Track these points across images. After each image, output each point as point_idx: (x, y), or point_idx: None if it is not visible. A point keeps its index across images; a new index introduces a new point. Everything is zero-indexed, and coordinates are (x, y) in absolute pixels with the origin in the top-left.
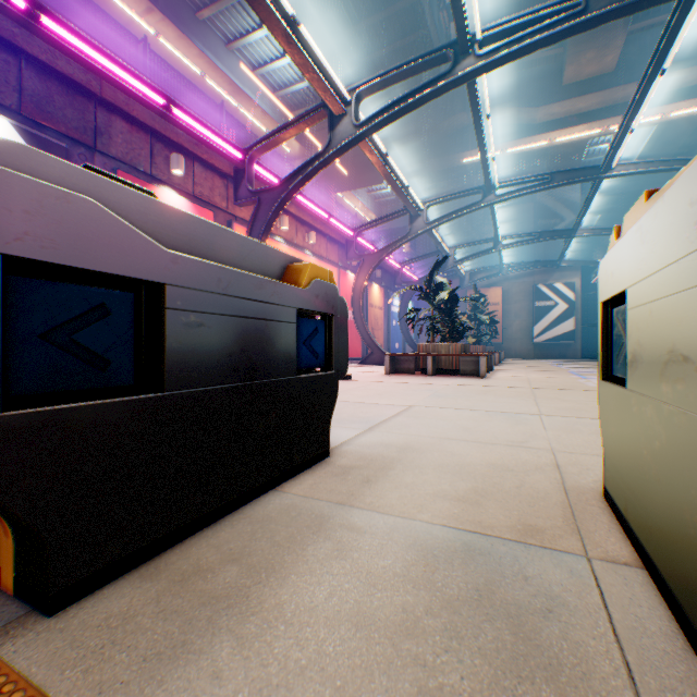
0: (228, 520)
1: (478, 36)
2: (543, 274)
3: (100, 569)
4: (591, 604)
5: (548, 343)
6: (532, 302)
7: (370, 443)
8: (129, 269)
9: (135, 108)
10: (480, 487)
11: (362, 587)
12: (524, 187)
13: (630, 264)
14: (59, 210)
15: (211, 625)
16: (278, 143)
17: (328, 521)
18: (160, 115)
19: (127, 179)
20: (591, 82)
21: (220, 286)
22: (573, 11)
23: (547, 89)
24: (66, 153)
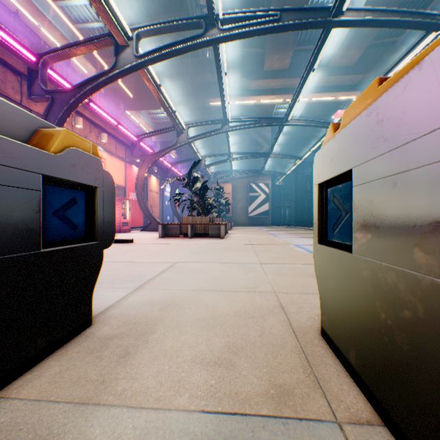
0: None
1: (221, 16)
2: (254, 178)
3: None
4: None
5: (256, 217)
6: (248, 193)
7: (137, 303)
8: None
9: None
10: (232, 341)
11: None
12: (245, 124)
13: (359, 145)
14: None
15: None
16: (71, 55)
17: None
18: None
19: None
20: (278, 72)
21: None
22: (274, 18)
23: (256, 71)
24: None
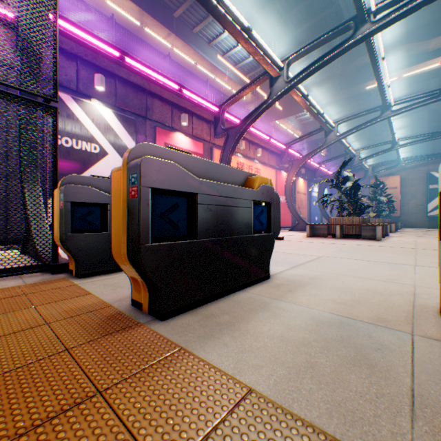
0: (221, 299)
1: (372, 9)
2: (437, 164)
3: (176, 308)
4: (404, 350)
5: None
6: (425, 185)
7: (293, 274)
8: (185, 188)
9: (164, 93)
10: (356, 299)
11: (284, 329)
12: (415, 102)
13: None
14: (165, 169)
15: (221, 331)
16: (238, 99)
17: (268, 304)
18: (176, 95)
19: (160, 131)
20: None
21: (218, 192)
22: None
23: (438, 24)
24: (134, 122)
